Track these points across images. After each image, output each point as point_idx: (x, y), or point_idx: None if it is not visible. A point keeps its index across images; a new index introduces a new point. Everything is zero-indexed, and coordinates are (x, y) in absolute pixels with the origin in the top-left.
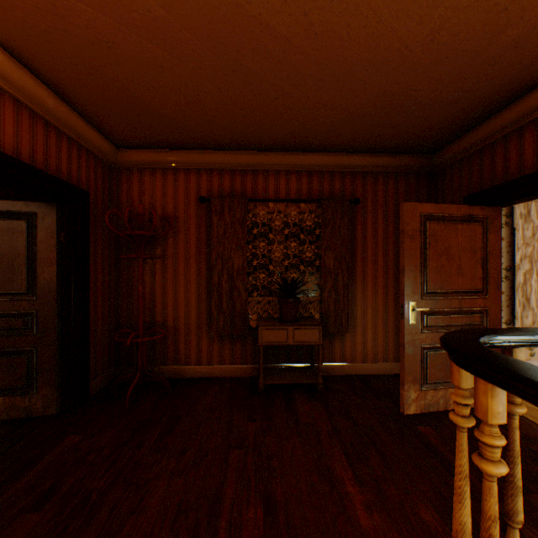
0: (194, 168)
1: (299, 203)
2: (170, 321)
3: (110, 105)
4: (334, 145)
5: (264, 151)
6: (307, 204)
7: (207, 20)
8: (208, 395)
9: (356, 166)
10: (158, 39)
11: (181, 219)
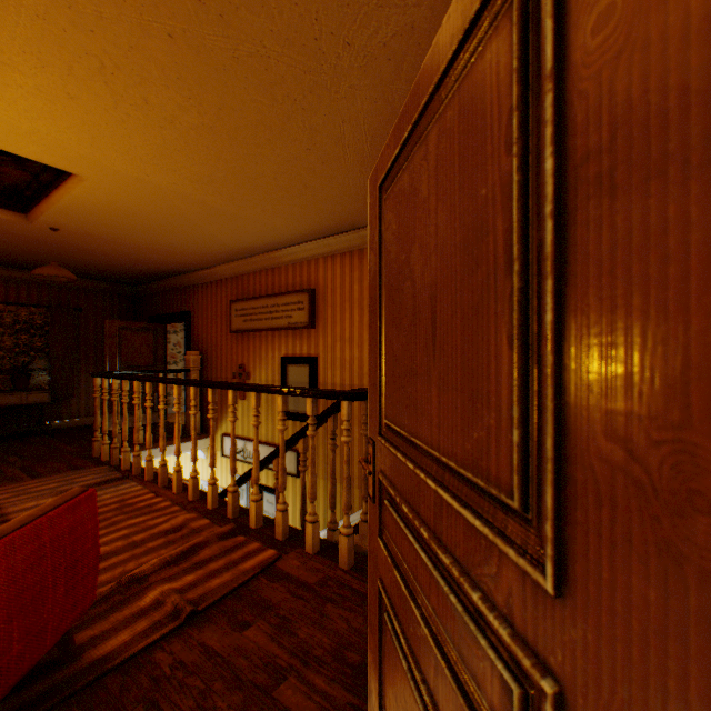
0: None
1: (32, 307)
2: None
3: None
4: None
5: None
6: (39, 308)
7: None
8: None
9: (83, 285)
10: None
11: None
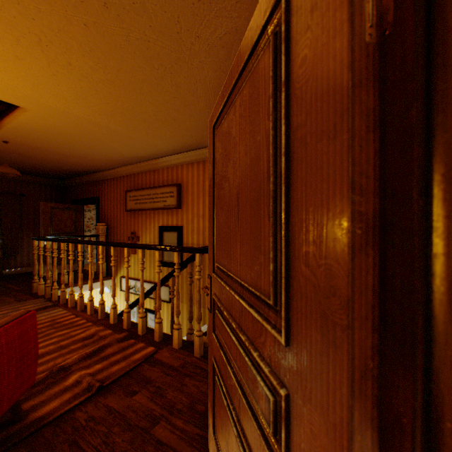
0: None
1: None
2: None
3: None
4: None
5: None
6: None
7: None
8: None
9: (25, 179)
10: None
11: None
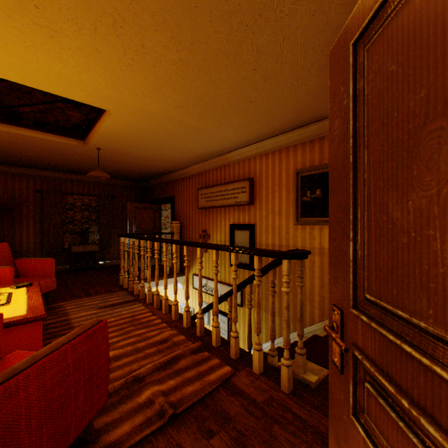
0: (33, 176)
1: (90, 196)
2: (18, 248)
3: (3, 157)
4: None
5: (72, 173)
6: (93, 196)
7: (64, 157)
8: None
9: (116, 183)
10: (44, 155)
11: (25, 199)
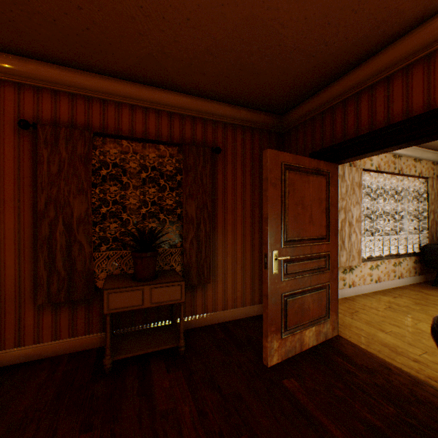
0: (11, 80)
1: (159, 144)
2: None
3: None
4: (196, 85)
5: (116, 79)
6: (168, 148)
7: None
8: (24, 395)
9: (218, 115)
10: None
11: None
